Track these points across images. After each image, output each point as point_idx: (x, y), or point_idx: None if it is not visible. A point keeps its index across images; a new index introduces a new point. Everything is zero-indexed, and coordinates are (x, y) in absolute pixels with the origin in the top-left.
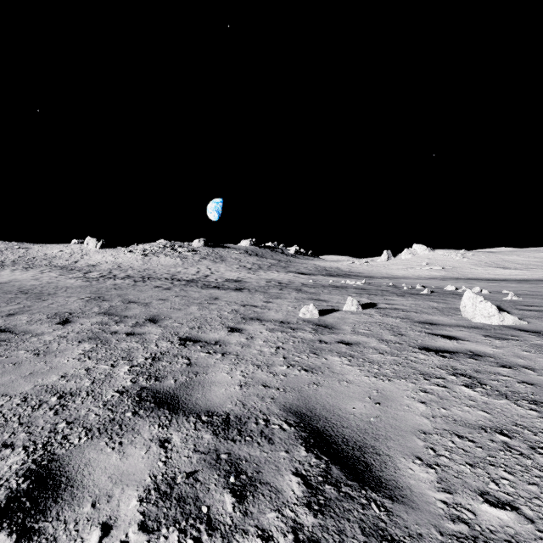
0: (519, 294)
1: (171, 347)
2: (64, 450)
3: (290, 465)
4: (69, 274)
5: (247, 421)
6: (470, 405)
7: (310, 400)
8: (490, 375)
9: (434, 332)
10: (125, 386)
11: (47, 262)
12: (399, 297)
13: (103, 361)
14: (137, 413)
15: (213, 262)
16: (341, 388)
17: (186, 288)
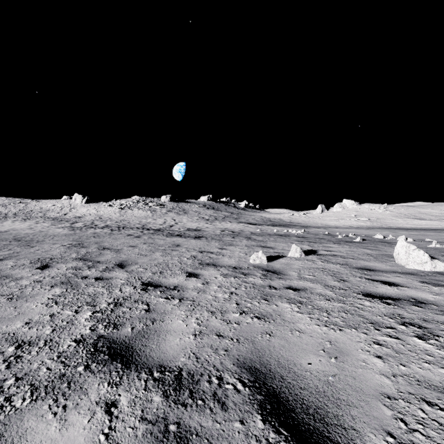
0: (441, 242)
1: (134, 292)
2: (2, 417)
3: (246, 442)
4: (59, 224)
5: (199, 378)
6: (429, 362)
7: (263, 353)
8: (439, 325)
9: (374, 278)
10: (84, 334)
11: (42, 214)
12: (335, 244)
13: (69, 306)
14: (88, 367)
15: (177, 214)
16: (294, 338)
17: (153, 236)
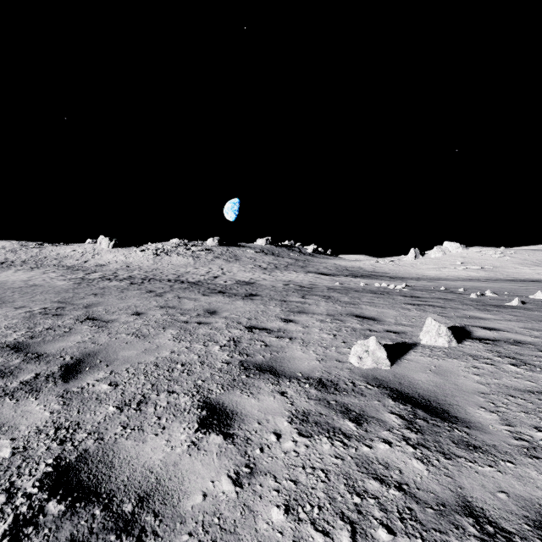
0: None
1: None
2: None
3: None
4: (70, 275)
5: None
6: None
7: None
8: None
9: None
10: None
11: (57, 262)
12: (484, 312)
13: None
14: None
15: (226, 262)
16: None
17: (183, 293)
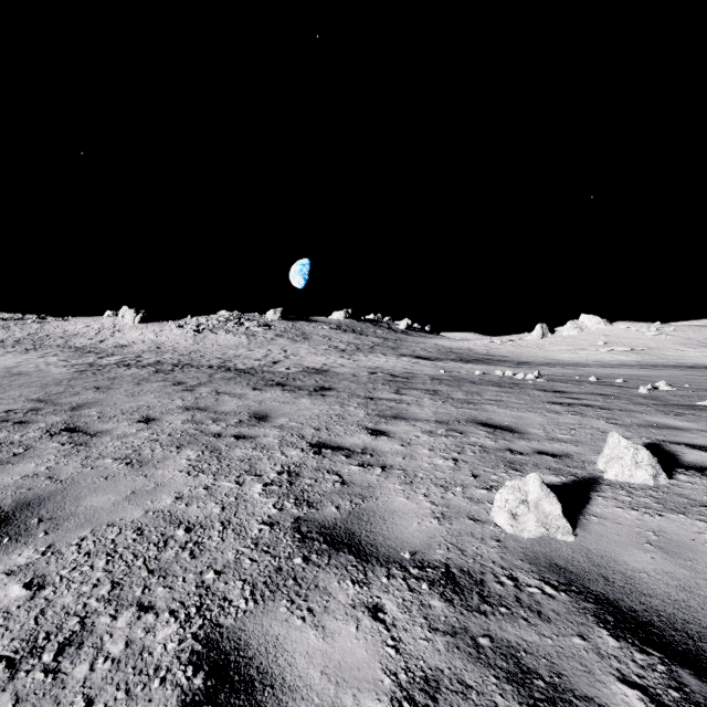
0: None
1: None
2: None
3: None
4: (76, 359)
5: None
6: None
7: None
8: None
9: None
10: None
11: (63, 342)
12: (676, 418)
13: None
14: None
15: (292, 341)
16: None
17: (225, 386)
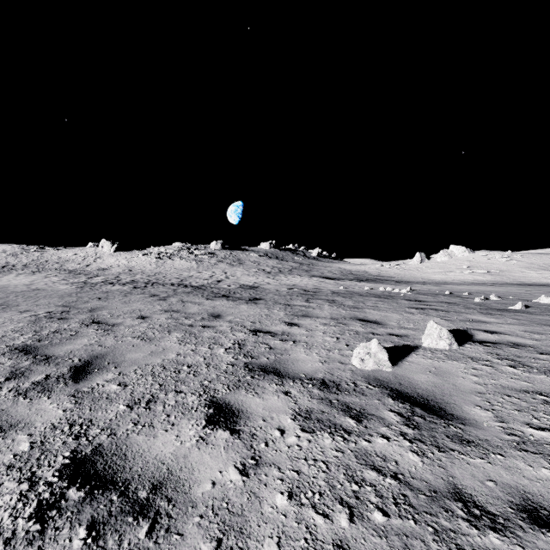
0: None
1: None
2: None
3: None
4: (72, 279)
5: None
6: None
7: None
8: None
9: None
10: None
11: (59, 266)
12: (487, 316)
13: None
14: None
15: (230, 265)
16: None
17: (187, 297)
